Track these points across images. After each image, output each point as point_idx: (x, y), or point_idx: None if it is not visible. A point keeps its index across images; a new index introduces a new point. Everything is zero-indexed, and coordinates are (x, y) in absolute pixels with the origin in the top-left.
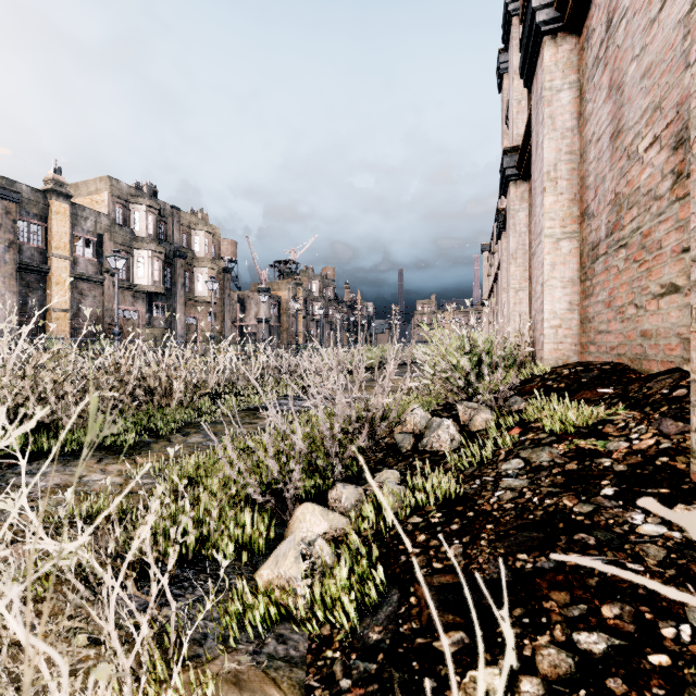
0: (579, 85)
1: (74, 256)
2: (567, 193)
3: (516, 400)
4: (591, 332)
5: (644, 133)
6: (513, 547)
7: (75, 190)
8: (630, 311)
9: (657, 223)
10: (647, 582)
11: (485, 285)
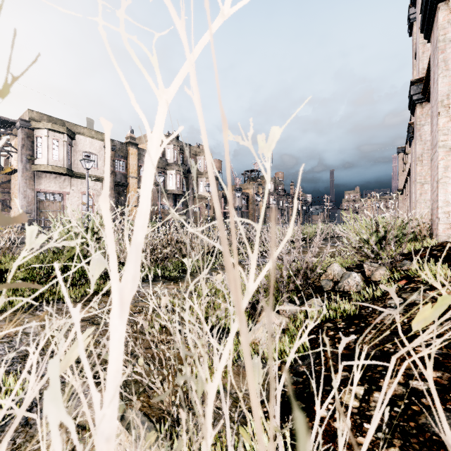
0: None
1: (139, 176)
2: None
3: (406, 263)
4: None
5: None
6: (384, 341)
7: (139, 141)
8: None
9: None
10: (376, 307)
11: (400, 178)
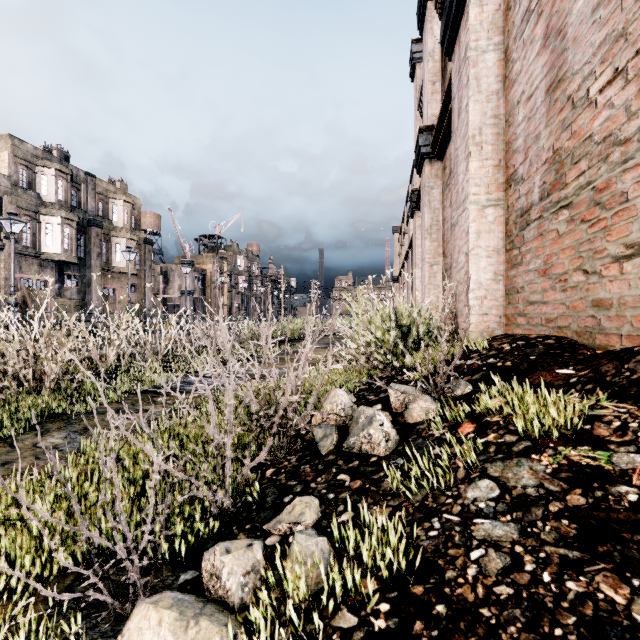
0: (503, 47)
1: None
2: (492, 158)
3: (459, 383)
4: (519, 303)
5: (598, 71)
6: None
7: None
8: (576, 278)
9: (620, 172)
10: None
11: (396, 263)
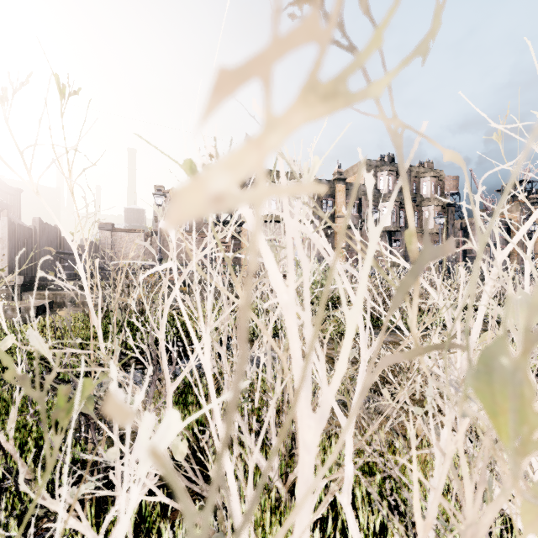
0: None
1: None
2: None
3: None
4: None
5: None
6: None
7: (346, 174)
8: None
9: None
10: None
11: None
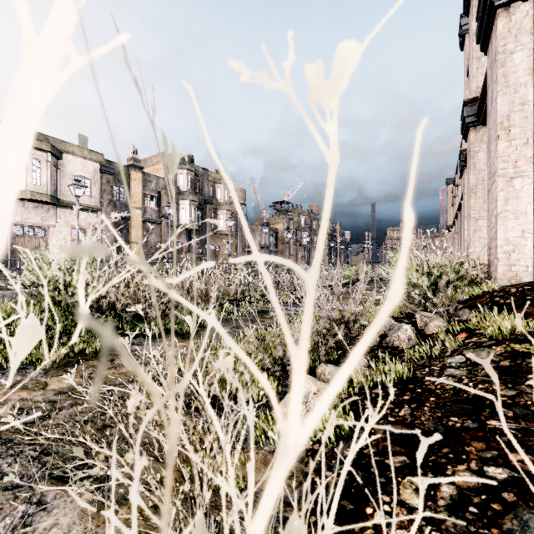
0: (531, 45)
1: (144, 207)
2: (520, 138)
3: (464, 312)
4: None
5: None
6: (448, 413)
7: (144, 163)
8: None
9: None
10: (463, 387)
11: (450, 213)
